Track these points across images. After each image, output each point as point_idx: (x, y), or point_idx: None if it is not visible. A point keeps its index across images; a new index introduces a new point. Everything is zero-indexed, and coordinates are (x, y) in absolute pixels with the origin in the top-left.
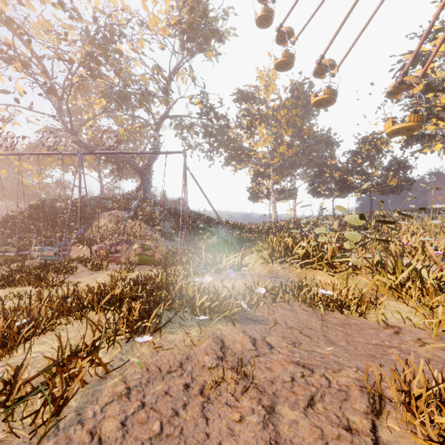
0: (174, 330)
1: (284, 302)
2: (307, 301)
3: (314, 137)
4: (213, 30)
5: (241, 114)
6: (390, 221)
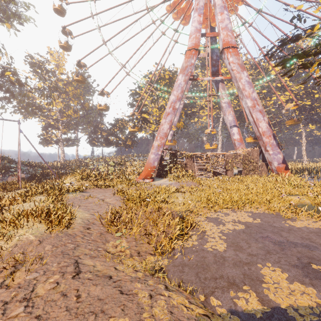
0: (68, 195)
1: (93, 188)
2: (100, 186)
3: (91, 109)
4: (15, 13)
5: (43, 88)
6: (121, 164)
